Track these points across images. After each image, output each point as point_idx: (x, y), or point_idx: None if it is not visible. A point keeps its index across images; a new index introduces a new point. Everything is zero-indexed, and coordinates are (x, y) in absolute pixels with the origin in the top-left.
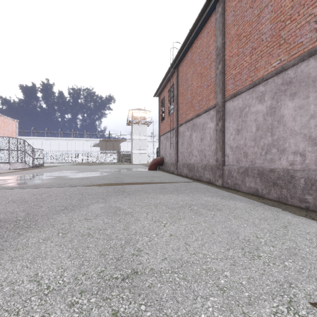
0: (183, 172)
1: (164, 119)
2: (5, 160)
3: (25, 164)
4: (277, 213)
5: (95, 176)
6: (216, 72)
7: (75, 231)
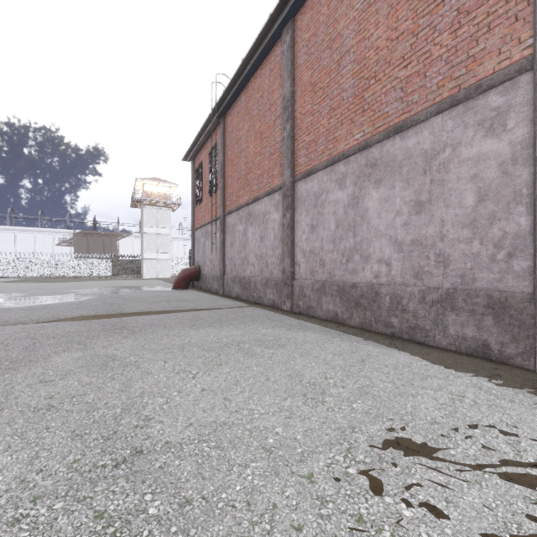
0: (233, 291)
1: (201, 201)
2: None
3: None
4: (357, 344)
5: (63, 302)
6: (283, 134)
7: (18, 405)
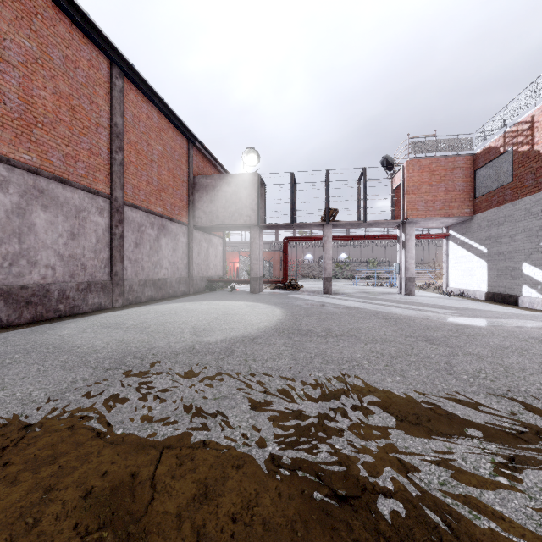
0: None
1: None
2: None
3: None
4: (92, 318)
5: None
6: None
7: (243, 324)
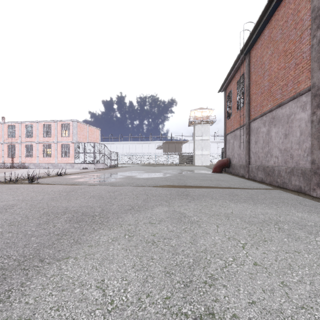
0: (257, 176)
1: (231, 115)
2: (92, 161)
3: (105, 165)
4: None
5: (158, 177)
6: (312, 42)
7: (139, 235)
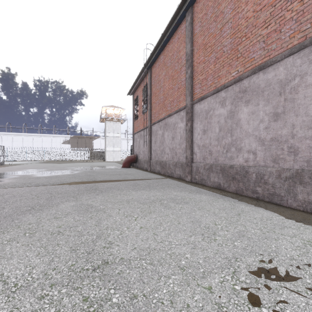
0: (156, 169)
1: (138, 117)
2: None
3: None
4: (234, 203)
5: (65, 174)
6: (186, 76)
7: (43, 230)
